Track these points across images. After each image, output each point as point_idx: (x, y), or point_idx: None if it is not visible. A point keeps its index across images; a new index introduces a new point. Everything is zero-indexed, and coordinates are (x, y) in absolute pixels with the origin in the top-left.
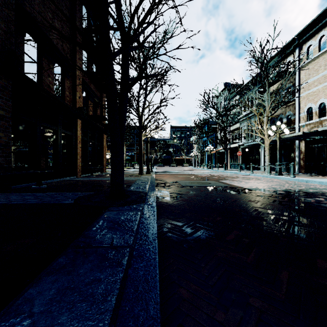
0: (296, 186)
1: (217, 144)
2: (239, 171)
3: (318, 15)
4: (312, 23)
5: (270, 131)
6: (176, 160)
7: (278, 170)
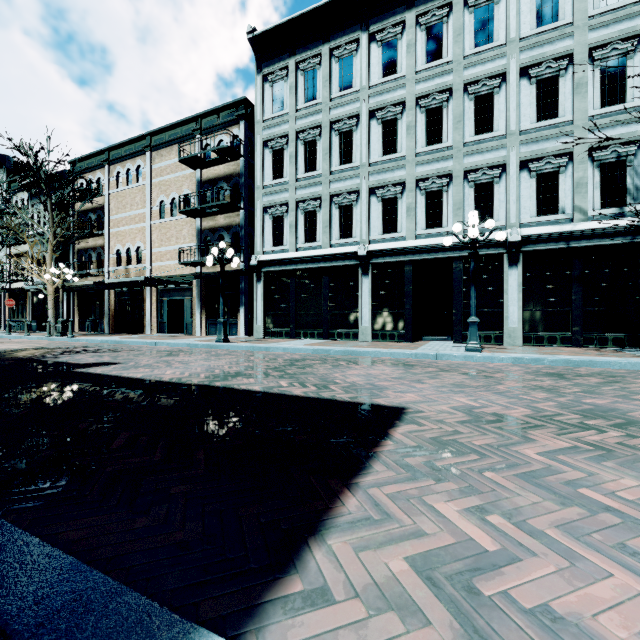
0: (49, 345)
1: None
2: (9, 333)
3: (124, 141)
4: (121, 146)
5: (48, 275)
6: None
7: (61, 330)
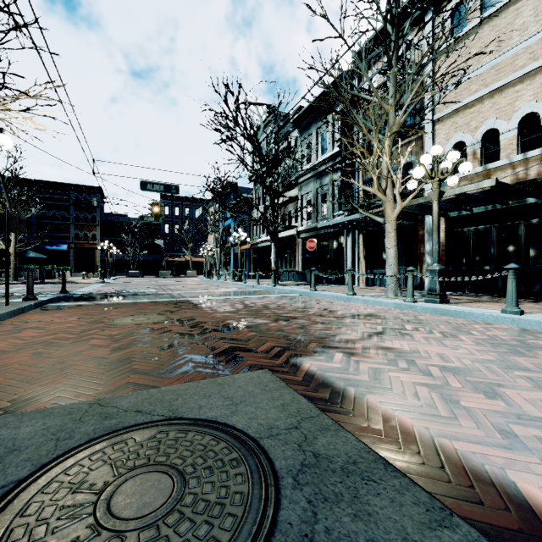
0: None
1: (253, 232)
2: (314, 288)
3: None
4: None
5: (422, 169)
6: (173, 264)
7: (438, 289)
